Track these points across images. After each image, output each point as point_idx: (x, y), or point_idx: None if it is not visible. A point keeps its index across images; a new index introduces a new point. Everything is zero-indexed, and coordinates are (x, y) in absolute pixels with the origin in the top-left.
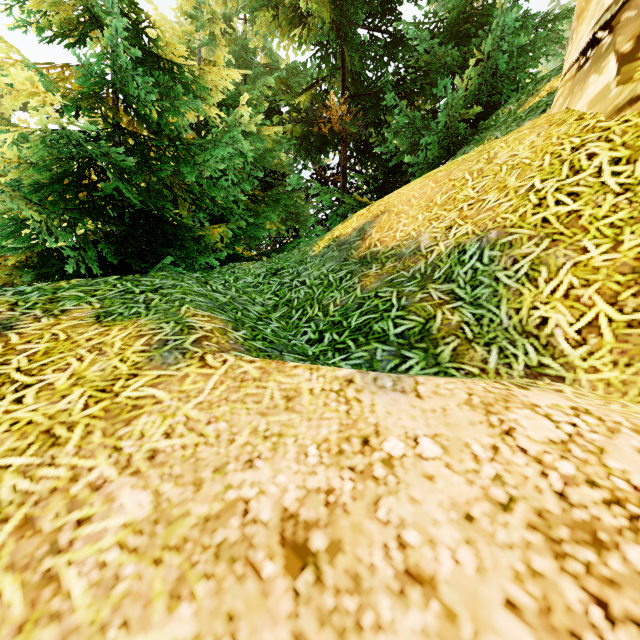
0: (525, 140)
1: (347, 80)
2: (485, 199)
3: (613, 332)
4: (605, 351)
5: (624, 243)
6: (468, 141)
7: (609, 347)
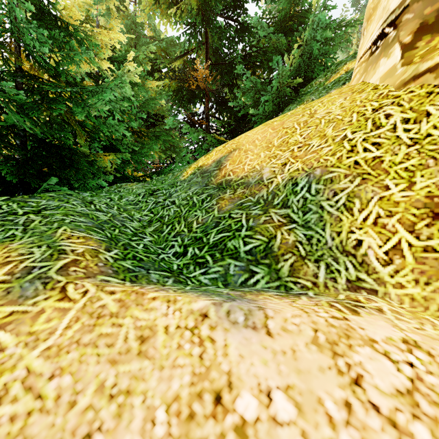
0: (336, 102)
1: (209, 53)
2: (310, 144)
3: (413, 255)
4: (408, 270)
5: (416, 184)
6: (292, 101)
7: (411, 267)
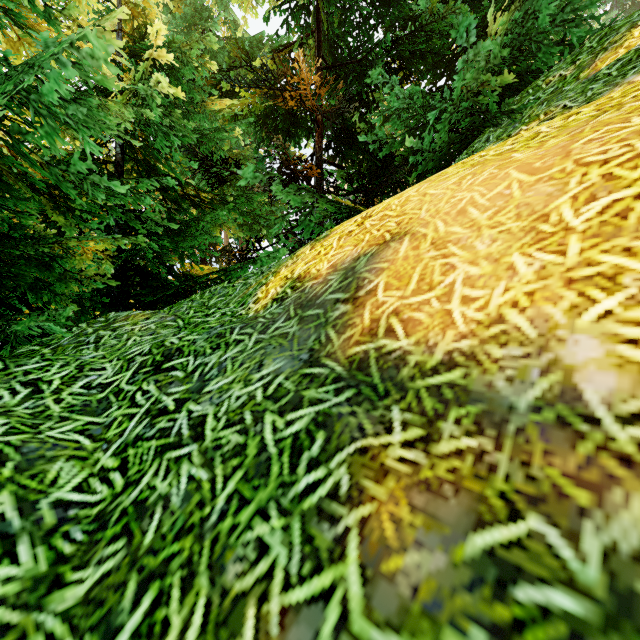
0: None
1: (323, 51)
2: None
3: None
4: None
5: None
6: (493, 124)
7: None
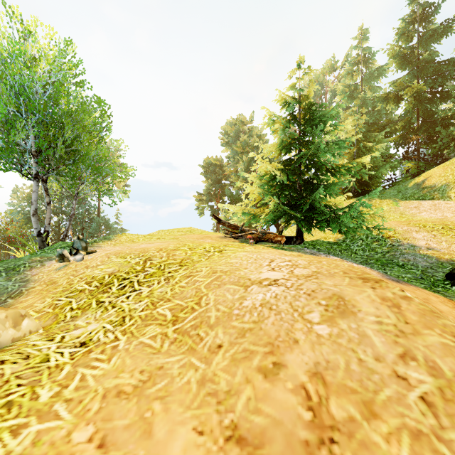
0: None
1: (419, 109)
2: (449, 176)
3: None
4: None
5: None
6: None
7: None
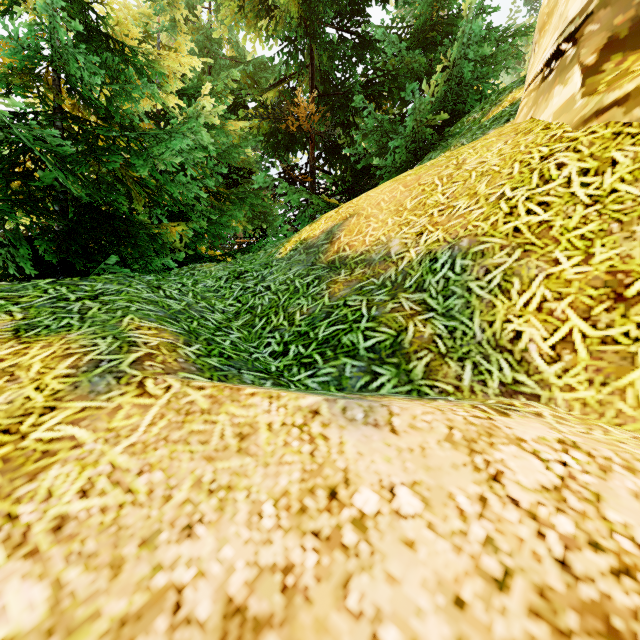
0: (493, 147)
1: (316, 79)
2: (455, 205)
3: (587, 348)
4: (580, 368)
5: (595, 256)
6: (435, 147)
7: (584, 364)
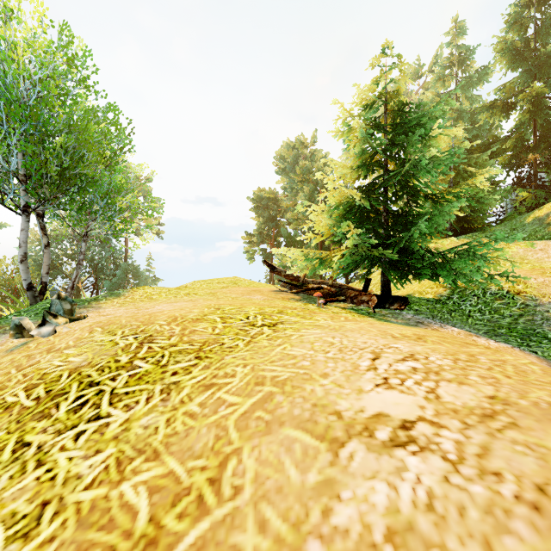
0: None
1: (536, 121)
2: None
3: None
4: None
5: None
6: None
7: None
